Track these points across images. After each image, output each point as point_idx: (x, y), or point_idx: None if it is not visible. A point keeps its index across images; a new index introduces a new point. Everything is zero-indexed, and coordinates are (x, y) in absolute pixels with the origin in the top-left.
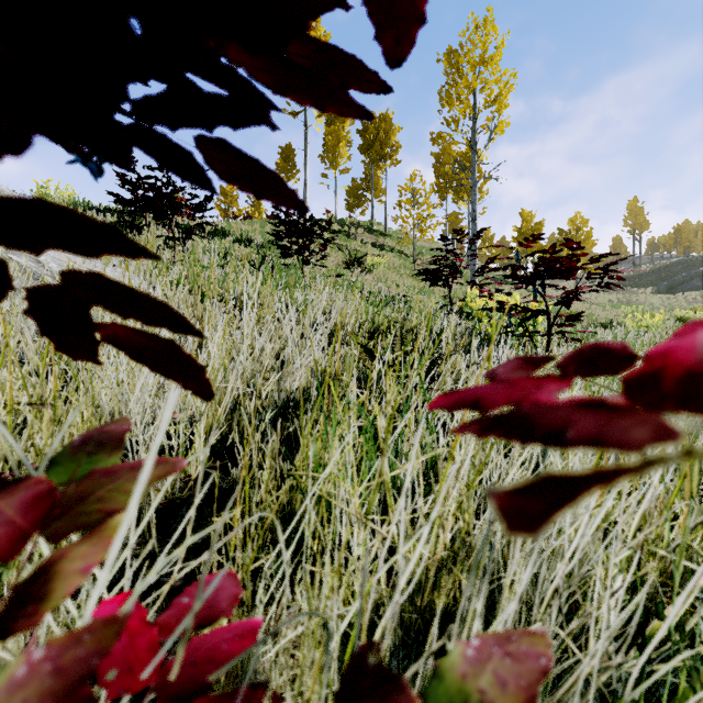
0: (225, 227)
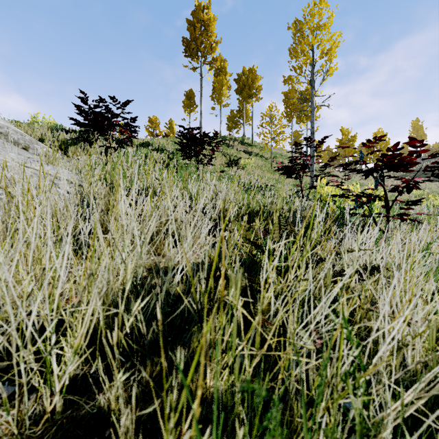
0: (149, 142)
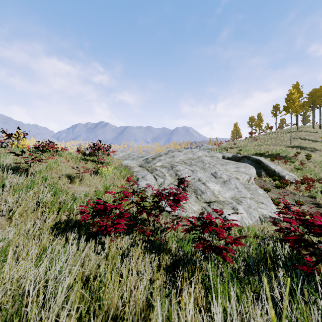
0: (276, 150)
